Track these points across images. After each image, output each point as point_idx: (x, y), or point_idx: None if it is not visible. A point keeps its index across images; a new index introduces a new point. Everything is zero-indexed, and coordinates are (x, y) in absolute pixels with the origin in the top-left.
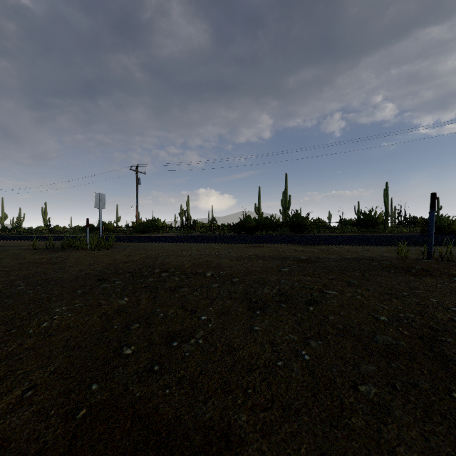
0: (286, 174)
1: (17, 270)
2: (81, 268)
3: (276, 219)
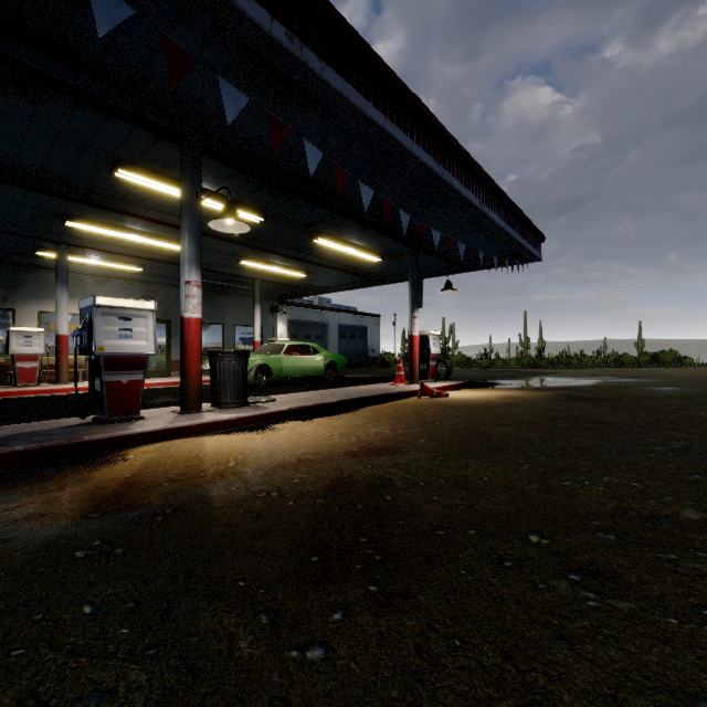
0: None
1: None
2: None
3: None
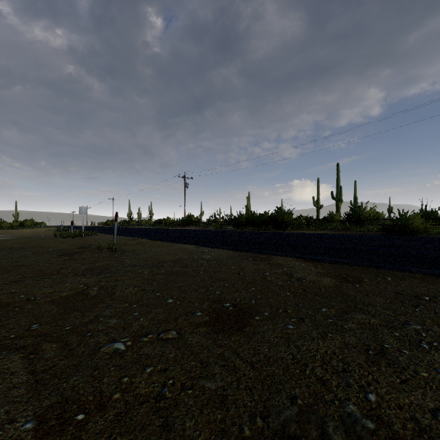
0: (338, 163)
1: (3, 245)
2: (15, 245)
3: (266, 216)
